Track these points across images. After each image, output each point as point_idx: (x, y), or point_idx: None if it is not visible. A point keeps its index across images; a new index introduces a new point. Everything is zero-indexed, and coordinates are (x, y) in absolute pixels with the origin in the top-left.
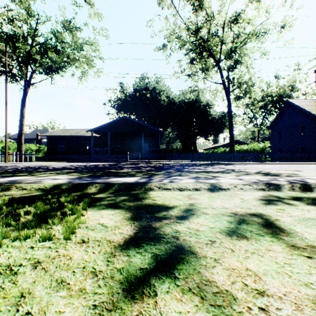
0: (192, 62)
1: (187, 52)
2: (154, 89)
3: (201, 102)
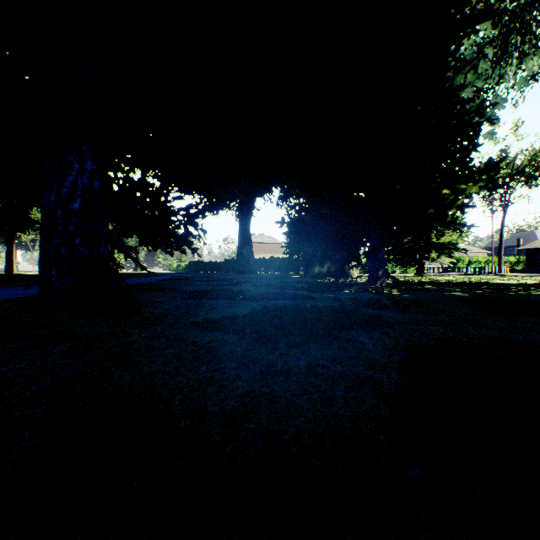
0: None
1: None
2: None
3: None
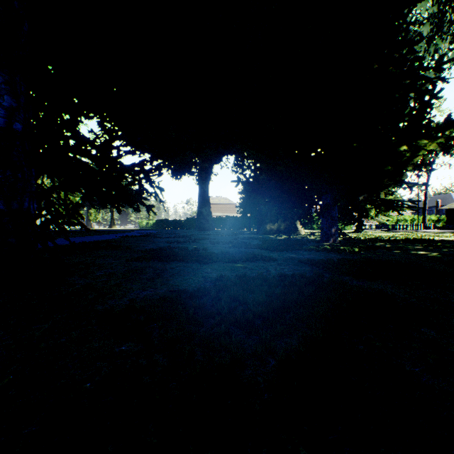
0: None
1: None
2: None
3: None
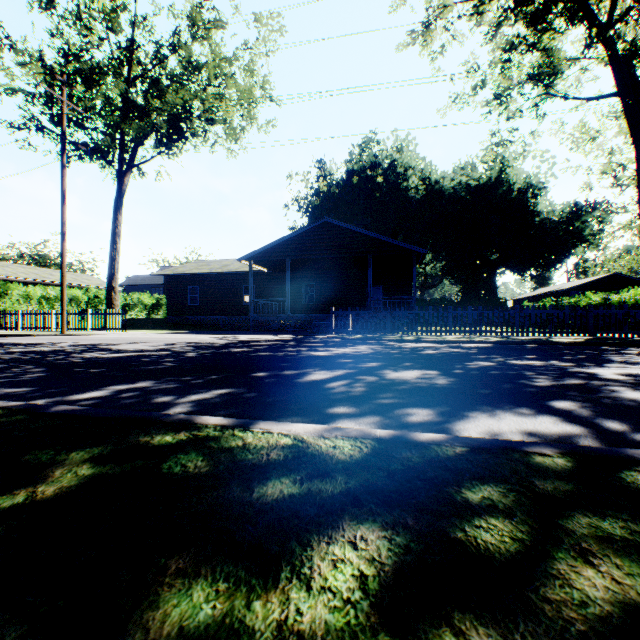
0: (508, 55)
1: (497, 22)
2: (392, 164)
3: (512, 183)
